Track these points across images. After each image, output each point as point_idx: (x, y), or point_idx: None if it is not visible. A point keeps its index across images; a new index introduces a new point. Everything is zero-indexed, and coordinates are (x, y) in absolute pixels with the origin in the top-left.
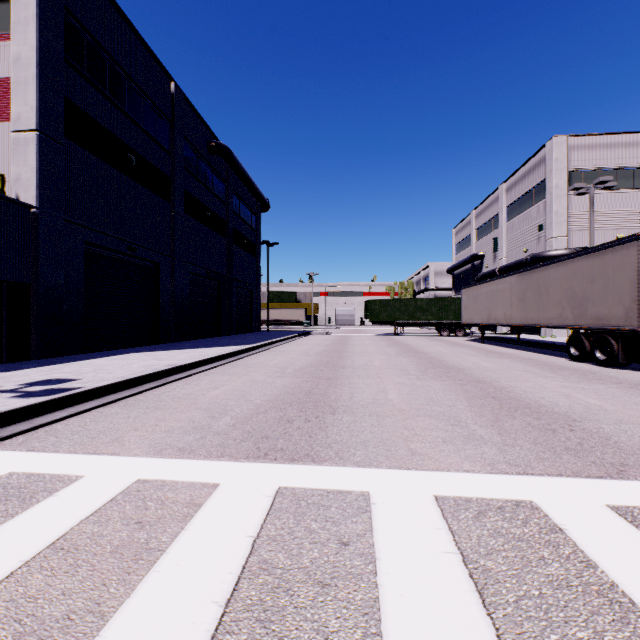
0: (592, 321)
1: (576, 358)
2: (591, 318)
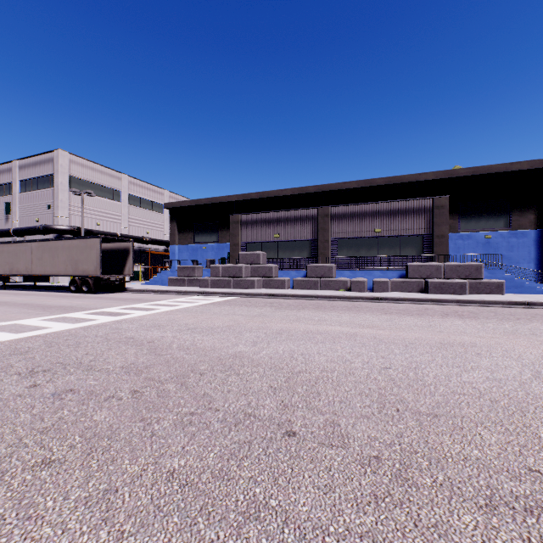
0: (82, 272)
1: (74, 291)
2: (82, 271)
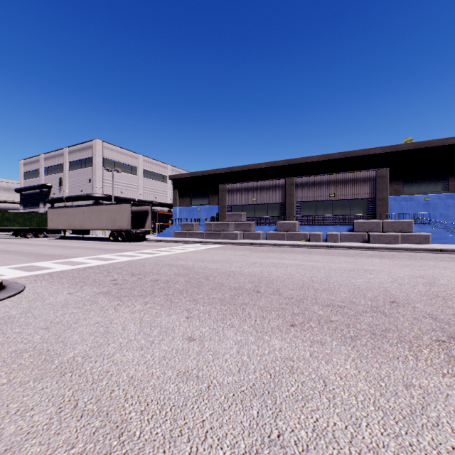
0: (118, 227)
1: (113, 241)
2: (118, 226)
